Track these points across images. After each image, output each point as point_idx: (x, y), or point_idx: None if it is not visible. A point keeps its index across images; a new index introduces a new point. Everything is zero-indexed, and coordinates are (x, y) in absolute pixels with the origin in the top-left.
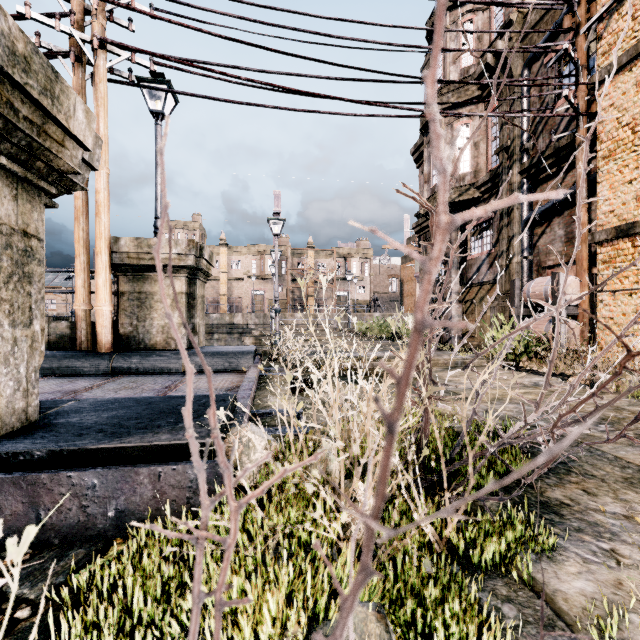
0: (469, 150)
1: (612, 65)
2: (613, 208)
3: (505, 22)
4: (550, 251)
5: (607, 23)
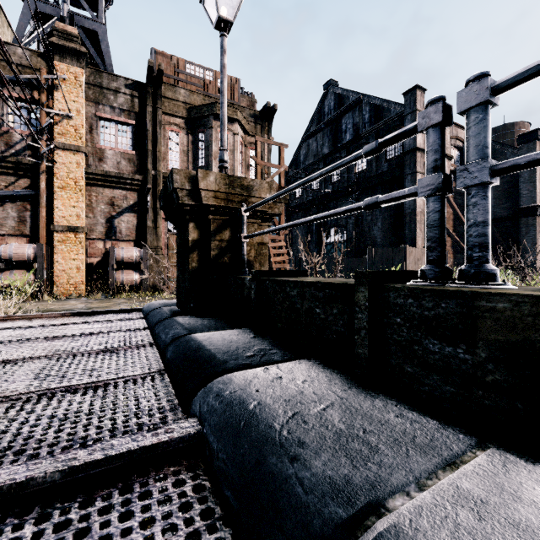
0: None
1: (66, 145)
2: (65, 216)
3: None
4: (4, 224)
5: (61, 120)
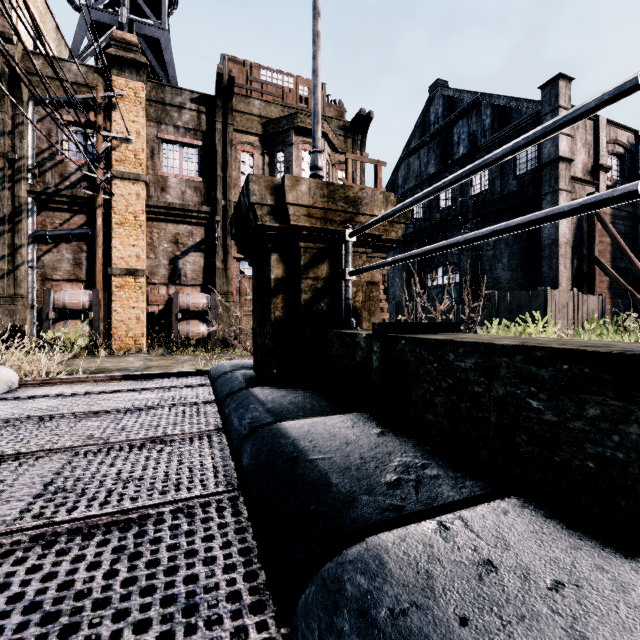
0: None
1: (125, 174)
2: (123, 257)
3: (5, 34)
4: (58, 268)
5: (120, 144)
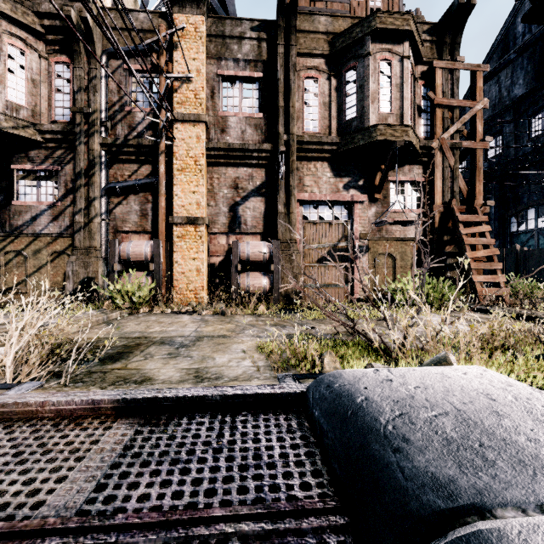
0: (26, 82)
1: (185, 115)
2: (184, 204)
3: None
4: (127, 219)
5: (180, 85)
